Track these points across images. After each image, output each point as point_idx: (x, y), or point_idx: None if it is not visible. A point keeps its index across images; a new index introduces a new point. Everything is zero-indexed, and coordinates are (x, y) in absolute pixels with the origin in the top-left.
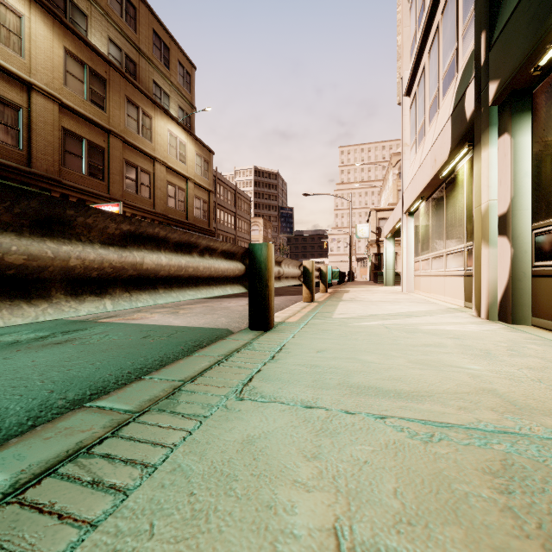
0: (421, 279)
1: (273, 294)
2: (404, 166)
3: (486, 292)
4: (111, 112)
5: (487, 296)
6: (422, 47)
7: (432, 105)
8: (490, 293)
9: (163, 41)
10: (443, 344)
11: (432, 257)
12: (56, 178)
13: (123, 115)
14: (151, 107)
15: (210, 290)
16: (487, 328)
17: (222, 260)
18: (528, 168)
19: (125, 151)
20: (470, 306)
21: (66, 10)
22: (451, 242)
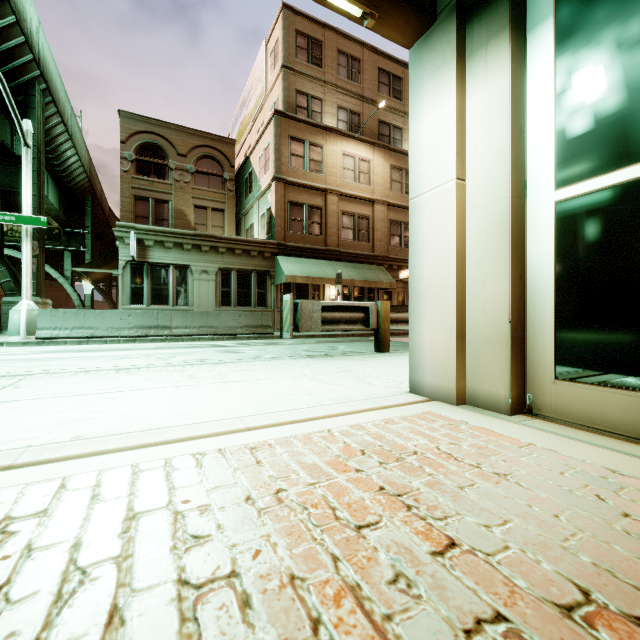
0: None
1: None
2: None
3: None
4: None
5: None
6: None
7: None
8: None
9: None
10: None
11: None
12: (386, 255)
13: None
14: None
15: None
16: None
17: None
18: None
19: None
20: None
21: (390, 135)
22: None
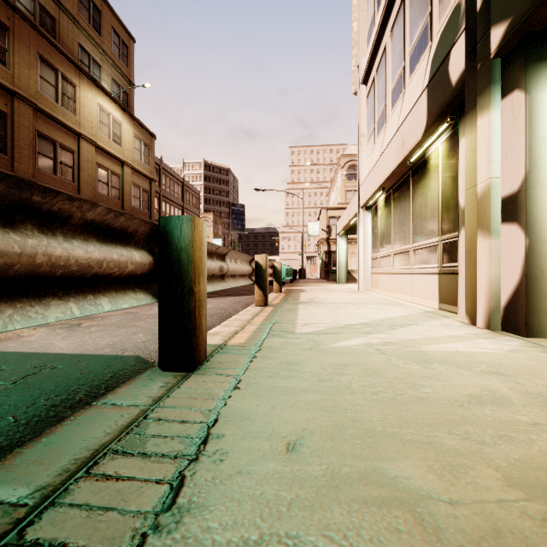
0: (380, 277)
1: (205, 305)
2: (361, 157)
3: (485, 295)
4: (17, 70)
5: (488, 299)
6: (383, 26)
7: (396, 87)
8: (492, 296)
9: (92, 1)
10: (498, 393)
11: (394, 253)
12: None
13: (35, 76)
14: (75, 73)
15: (35, 308)
16: (508, 345)
17: (89, 243)
18: (546, 134)
19: (38, 121)
20: (448, 309)
21: None
22: (420, 236)
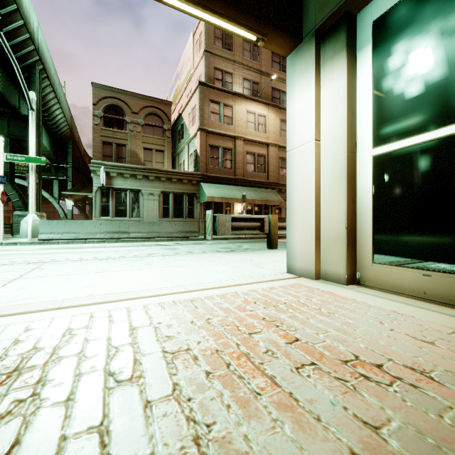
0: None
1: None
2: None
3: None
4: None
5: None
6: None
7: None
8: None
9: None
10: None
11: None
12: (277, 182)
13: None
14: None
15: None
16: None
17: None
18: None
19: None
20: None
21: (280, 97)
22: None
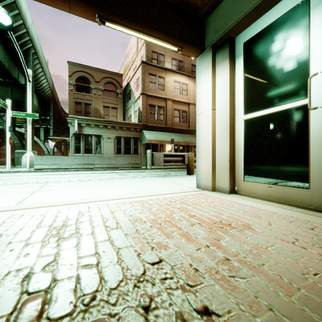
0: None
1: None
2: None
3: None
4: None
5: None
6: None
7: None
8: None
9: None
10: None
11: None
12: (195, 129)
13: None
14: None
15: None
16: None
17: None
18: None
19: None
20: None
21: None
22: None
